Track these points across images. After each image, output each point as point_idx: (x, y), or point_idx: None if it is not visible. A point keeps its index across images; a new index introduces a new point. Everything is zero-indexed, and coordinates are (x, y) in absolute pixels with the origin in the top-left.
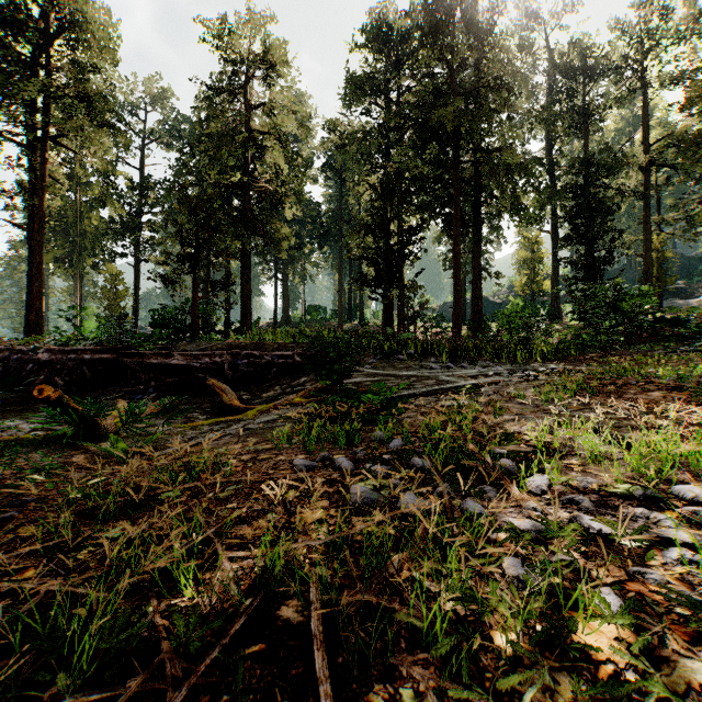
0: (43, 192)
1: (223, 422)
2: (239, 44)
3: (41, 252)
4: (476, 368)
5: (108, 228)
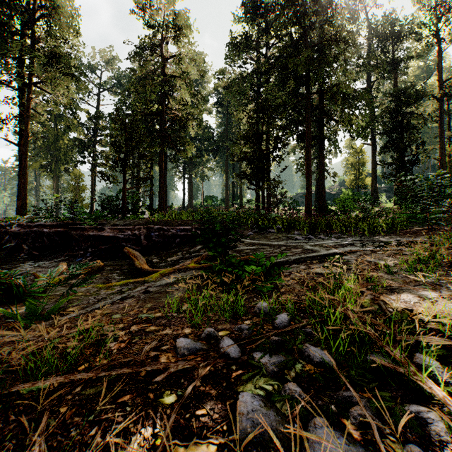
0: (26, 119)
1: (132, 283)
2: (158, 16)
3: (25, 159)
4: (332, 239)
5: (73, 145)
